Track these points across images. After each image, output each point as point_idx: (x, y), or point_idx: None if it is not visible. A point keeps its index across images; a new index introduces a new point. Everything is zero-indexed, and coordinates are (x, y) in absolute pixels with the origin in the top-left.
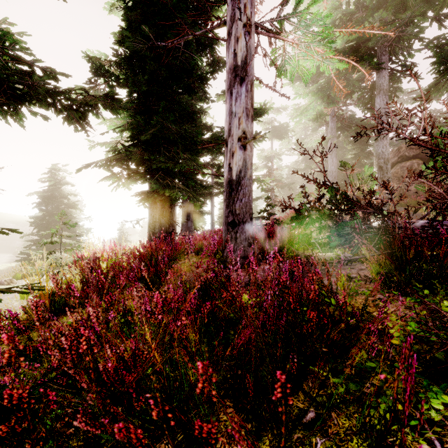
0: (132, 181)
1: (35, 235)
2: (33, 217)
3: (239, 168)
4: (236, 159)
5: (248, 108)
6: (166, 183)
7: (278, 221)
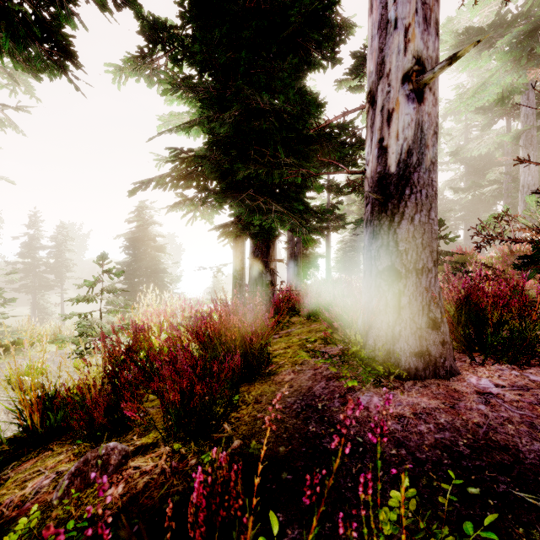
0: (214, 210)
1: (123, 283)
2: (120, 263)
3: (405, 144)
4: (397, 125)
5: (429, 4)
6: (256, 205)
7: (463, 267)
